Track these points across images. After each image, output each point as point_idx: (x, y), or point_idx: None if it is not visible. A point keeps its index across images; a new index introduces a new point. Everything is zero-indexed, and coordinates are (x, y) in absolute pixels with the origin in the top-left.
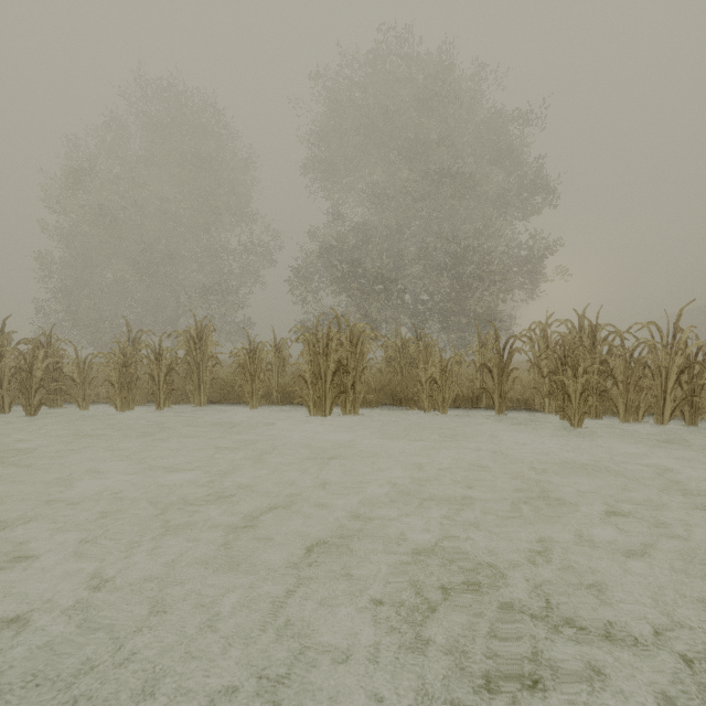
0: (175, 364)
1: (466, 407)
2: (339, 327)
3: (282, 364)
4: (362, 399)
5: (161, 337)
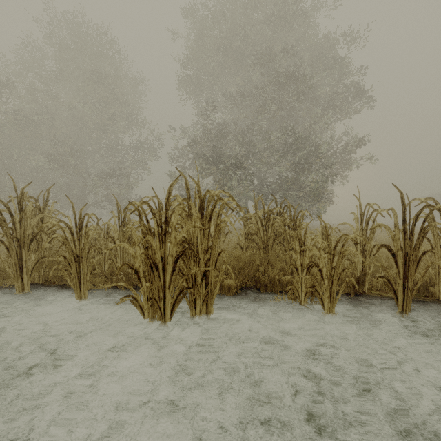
0: None
1: (344, 293)
2: (188, 194)
3: (130, 238)
4: (218, 293)
5: None
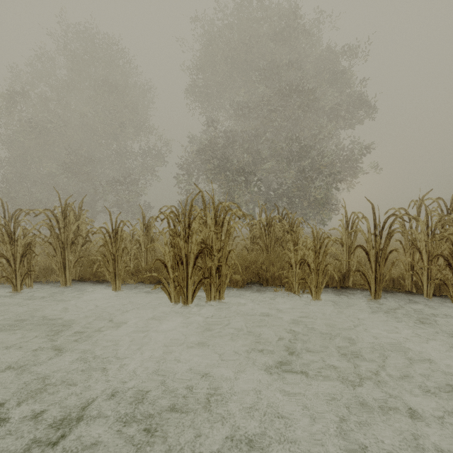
0: (34, 244)
1: (332, 286)
2: (204, 205)
3: (152, 242)
4: (228, 283)
5: (16, 215)
